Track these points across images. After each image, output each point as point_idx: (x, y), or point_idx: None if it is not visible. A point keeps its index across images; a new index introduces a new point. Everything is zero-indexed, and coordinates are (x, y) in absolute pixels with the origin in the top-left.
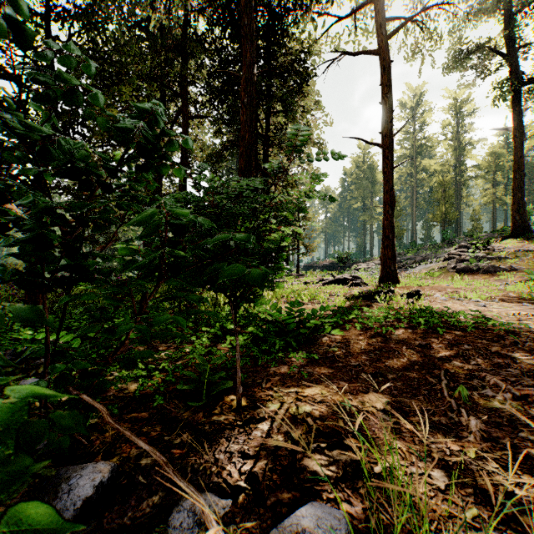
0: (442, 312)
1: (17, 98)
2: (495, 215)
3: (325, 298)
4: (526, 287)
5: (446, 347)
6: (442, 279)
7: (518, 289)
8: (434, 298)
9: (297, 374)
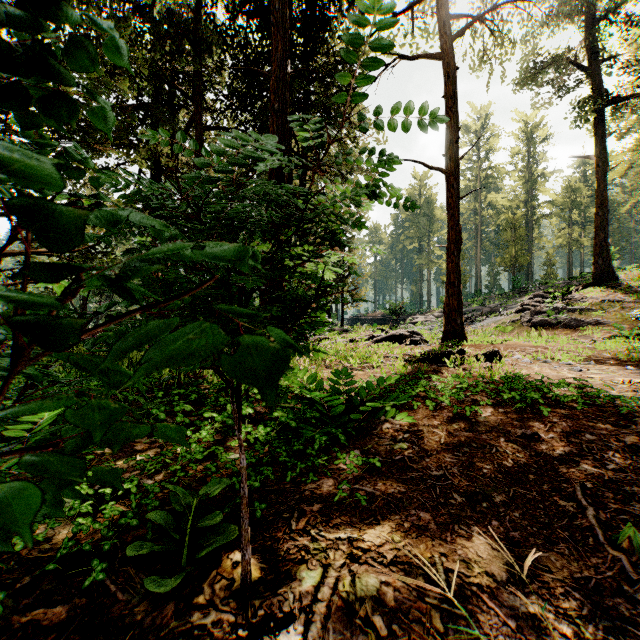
0: (537, 382)
1: None
2: (571, 260)
3: (380, 361)
4: (621, 345)
5: (561, 438)
6: (516, 334)
7: (609, 348)
8: (515, 360)
9: (349, 496)
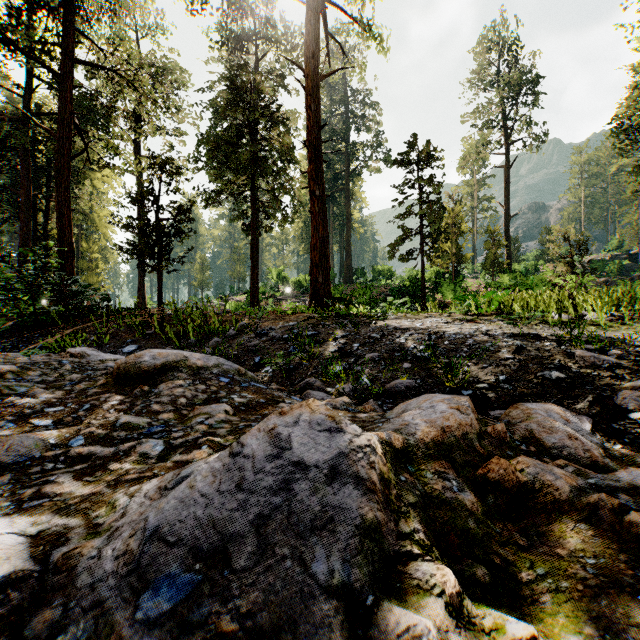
0: None
1: None
2: None
3: None
4: None
5: None
6: None
7: None
8: None
9: None
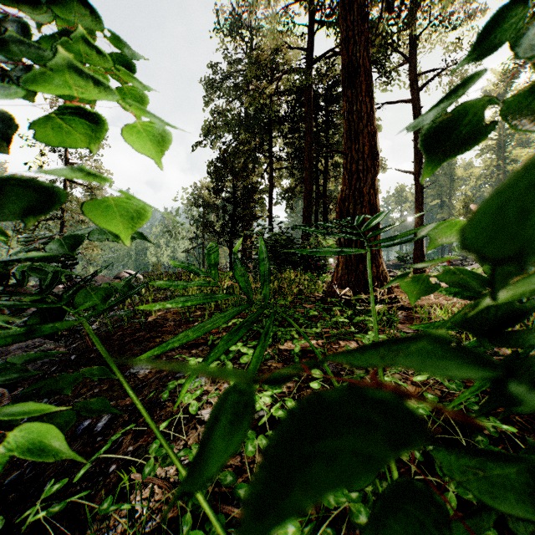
0: None
1: (234, 213)
2: None
3: None
4: None
5: None
6: None
7: None
8: None
9: None
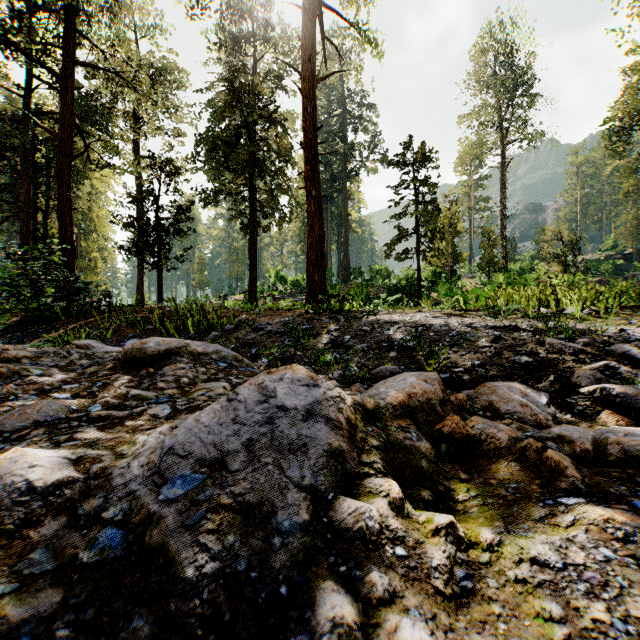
0: None
1: None
2: None
3: None
4: None
5: None
6: None
7: None
8: None
9: None
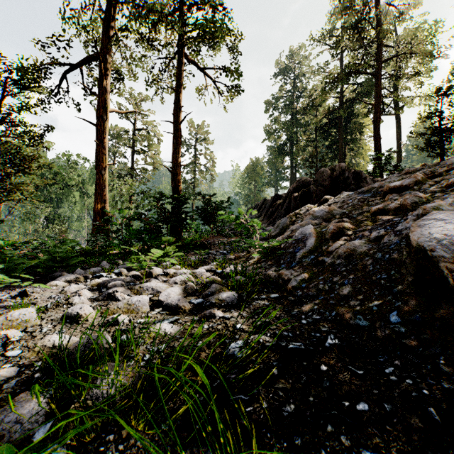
0: None
1: None
2: None
3: None
4: None
5: None
6: None
7: None
8: None
9: None
